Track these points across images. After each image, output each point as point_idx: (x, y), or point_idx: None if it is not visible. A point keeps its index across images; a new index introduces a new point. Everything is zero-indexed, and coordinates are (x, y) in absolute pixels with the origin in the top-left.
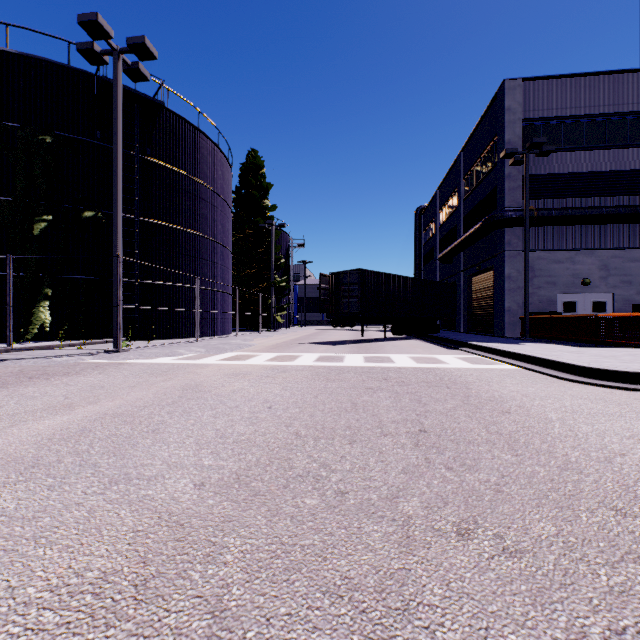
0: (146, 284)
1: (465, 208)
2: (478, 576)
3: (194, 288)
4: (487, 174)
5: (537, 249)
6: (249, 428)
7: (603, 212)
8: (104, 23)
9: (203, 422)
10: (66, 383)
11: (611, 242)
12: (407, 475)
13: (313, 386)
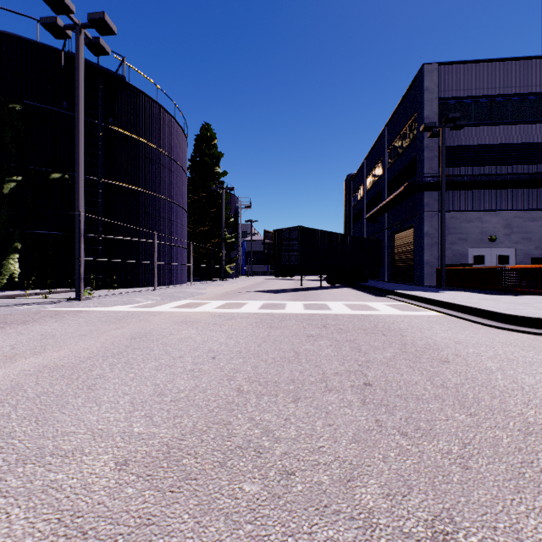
0: (109, 239)
1: (389, 175)
2: None
3: (153, 243)
4: (408, 145)
5: (451, 210)
6: (190, 383)
7: (507, 178)
8: None
9: (143, 376)
10: (19, 332)
11: (513, 204)
12: (359, 444)
13: (257, 334)
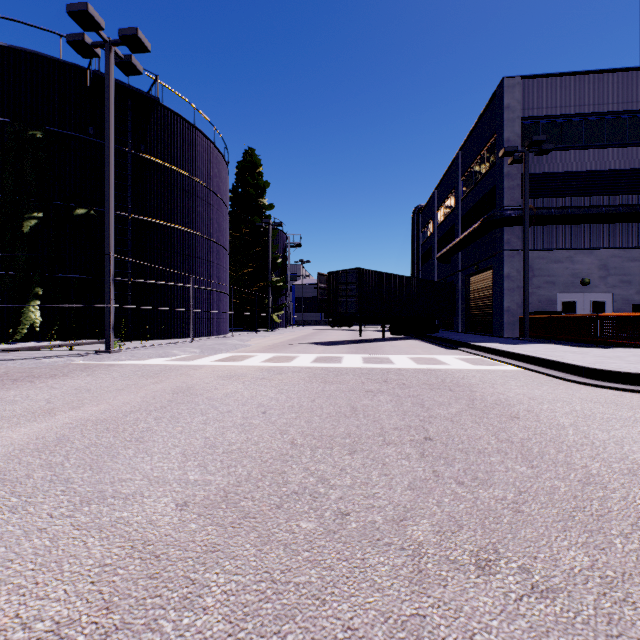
0: (140, 283)
1: (463, 207)
2: (507, 625)
3: (189, 287)
4: (486, 173)
5: (536, 248)
6: (241, 436)
7: (603, 211)
8: (95, 13)
9: (192, 429)
10: (51, 386)
11: (610, 241)
12: (414, 491)
13: (310, 389)
